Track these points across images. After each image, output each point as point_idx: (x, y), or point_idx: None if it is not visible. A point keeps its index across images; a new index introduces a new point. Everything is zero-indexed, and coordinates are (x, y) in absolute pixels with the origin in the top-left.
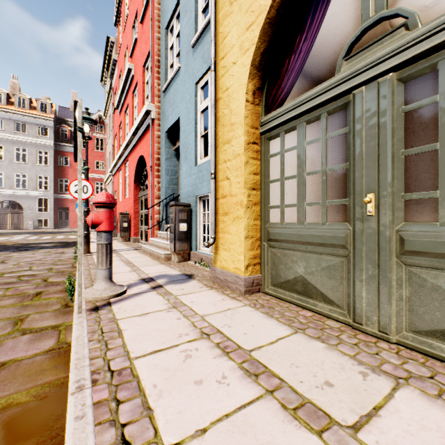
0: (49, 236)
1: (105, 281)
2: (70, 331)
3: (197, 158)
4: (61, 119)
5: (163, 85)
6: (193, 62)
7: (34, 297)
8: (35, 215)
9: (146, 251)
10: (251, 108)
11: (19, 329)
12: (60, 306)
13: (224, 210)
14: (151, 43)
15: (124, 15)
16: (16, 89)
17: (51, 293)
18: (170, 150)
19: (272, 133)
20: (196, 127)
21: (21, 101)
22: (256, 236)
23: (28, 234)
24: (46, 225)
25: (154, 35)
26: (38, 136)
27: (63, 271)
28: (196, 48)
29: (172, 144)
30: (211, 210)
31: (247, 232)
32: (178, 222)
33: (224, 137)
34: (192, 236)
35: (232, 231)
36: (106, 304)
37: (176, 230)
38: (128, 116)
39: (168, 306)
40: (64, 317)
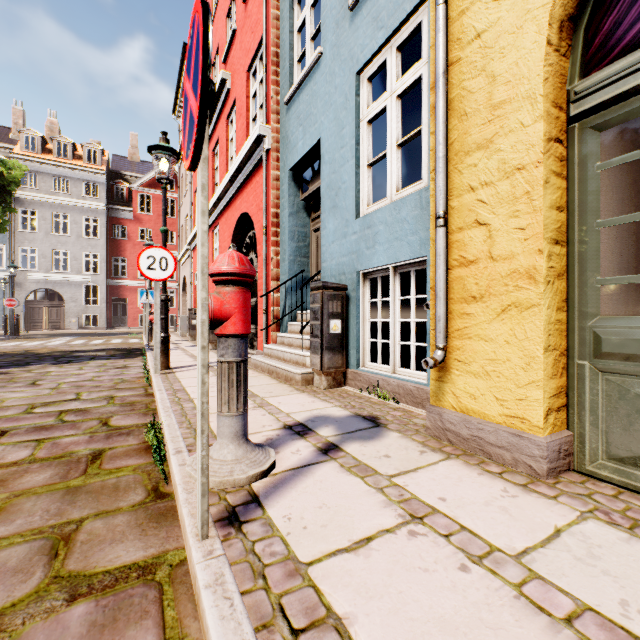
0: (100, 339)
1: (235, 441)
2: (185, 589)
3: (358, 204)
4: (116, 172)
5: (285, 92)
6: (352, 35)
7: (88, 465)
8: (81, 309)
9: (260, 366)
10: (553, 60)
11: (60, 577)
12: (144, 493)
13: (470, 290)
14: (265, 26)
15: (212, 3)
16: (54, 131)
17: (120, 454)
18: (296, 200)
19: (612, 112)
20: (357, 150)
21: (61, 147)
22: (560, 347)
23: (72, 337)
24: (96, 324)
25: (268, 12)
26: (85, 197)
27: (133, 403)
28: (359, 9)
29: (299, 190)
30: (438, 291)
31: (547, 338)
32: (327, 317)
33: (467, 138)
34: (350, 342)
35: (497, 336)
36: (249, 503)
37: (325, 332)
38: (220, 155)
39: (399, 515)
40: (159, 532)
